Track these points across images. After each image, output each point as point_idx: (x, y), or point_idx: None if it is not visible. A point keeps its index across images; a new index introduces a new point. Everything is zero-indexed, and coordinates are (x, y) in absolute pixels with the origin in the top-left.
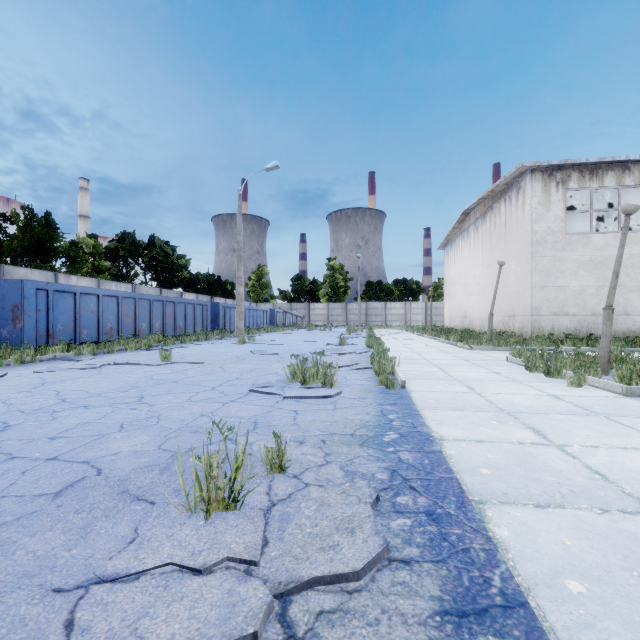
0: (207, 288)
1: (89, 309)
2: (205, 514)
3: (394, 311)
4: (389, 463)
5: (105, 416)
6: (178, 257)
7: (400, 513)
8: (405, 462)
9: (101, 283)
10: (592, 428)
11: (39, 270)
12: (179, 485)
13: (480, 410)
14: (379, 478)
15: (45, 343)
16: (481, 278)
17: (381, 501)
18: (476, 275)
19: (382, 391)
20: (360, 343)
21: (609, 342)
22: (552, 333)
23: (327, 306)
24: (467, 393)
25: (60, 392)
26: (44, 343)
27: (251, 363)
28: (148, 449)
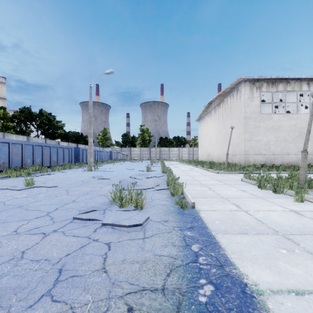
0: (74, 139)
1: None
2: None
3: (173, 152)
4: None
5: None
6: (57, 122)
7: None
8: None
9: (5, 135)
10: None
11: None
12: None
13: (260, 233)
14: None
15: None
16: (217, 136)
17: None
18: (215, 134)
19: (179, 211)
20: (158, 170)
21: (305, 171)
22: (255, 164)
23: (140, 149)
24: (238, 211)
25: None
26: None
27: (89, 186)
28: None
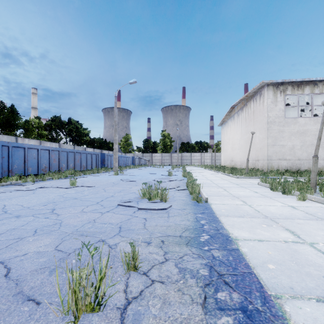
0: (99, 145)
1: (32, 156)
2: (73, 322)
3: (195, 157)
4: (207, 260)
5: (27, 223)
6: (83, 129)
7: (222, 310)
8: (217, 259)
9: (41, 142)
10: (323, 229)
11: (7, 135)
12: (61, 285)
13: (253, 217)
14: (202, 274)
15: (7, 175)
16: (240, 141)
17: (207, 297)
18: (238, 139)
19: (194, 204)
20: (179, 174)
21: (316, 175)
22: (278, 169)
23: (161, 155)
24: (243, 205)
25: (5, 206)
26: (6, 175)
27: (120, 186)
28: (48, 250)
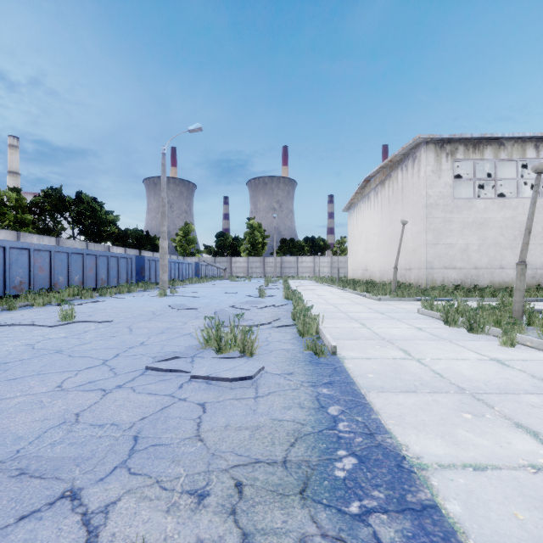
0: (135, 242)
1: None
2: None
3: (305, 264)
4: None
5: None
6: (106, 213)
7: None
8: None
9: (21, 236)
10: None
11: None
12: None
13: (437, 391)
14: None
15: None
16: (380, 236)
17: None
18: (376, 234)
19: (311, 360)
20: (278, 294)
21: (523, 297)
22: (443, 284)
23: (247, 260)
24: (406, 360)
25: None
26: None
27: (165, 320)
28: None
